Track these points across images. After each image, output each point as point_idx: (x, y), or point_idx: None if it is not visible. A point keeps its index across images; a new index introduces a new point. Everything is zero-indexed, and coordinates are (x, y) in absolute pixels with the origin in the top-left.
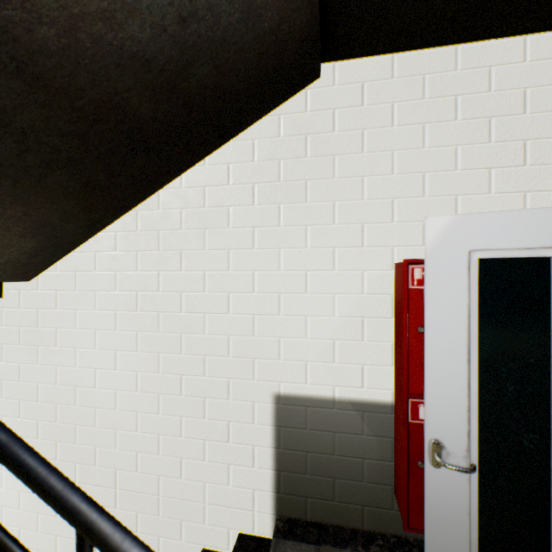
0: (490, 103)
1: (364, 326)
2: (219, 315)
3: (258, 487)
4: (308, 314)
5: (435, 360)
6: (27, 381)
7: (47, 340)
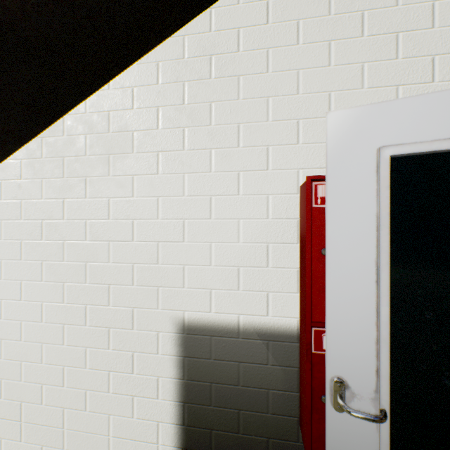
0: (397, 17)
1: (269, 252)
2: (123, 242)
3: (162, 420)
4: (212, 240)
5: (337, 283)
6: None
7: None
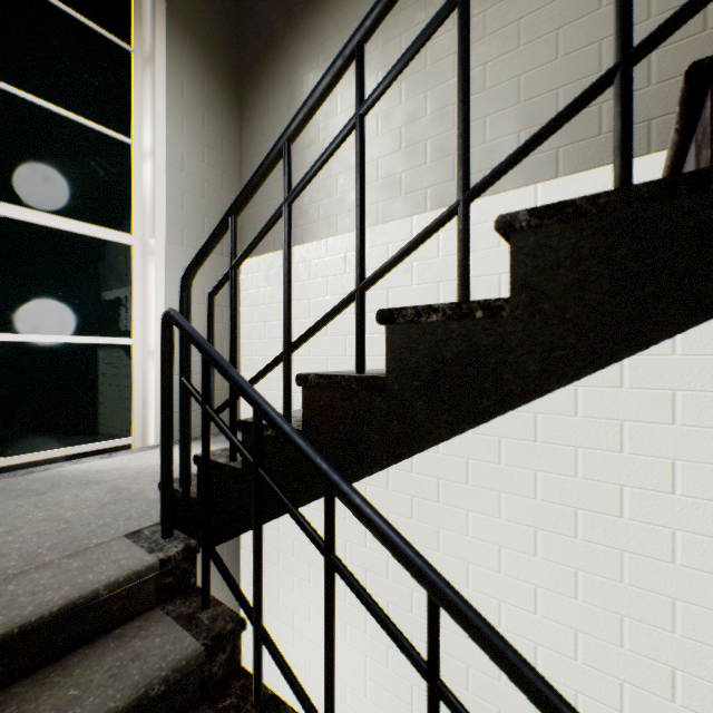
0: None
1: None
2: None
3: None
4: None
5: None
6: (396, 582)
7: (424, 539)
